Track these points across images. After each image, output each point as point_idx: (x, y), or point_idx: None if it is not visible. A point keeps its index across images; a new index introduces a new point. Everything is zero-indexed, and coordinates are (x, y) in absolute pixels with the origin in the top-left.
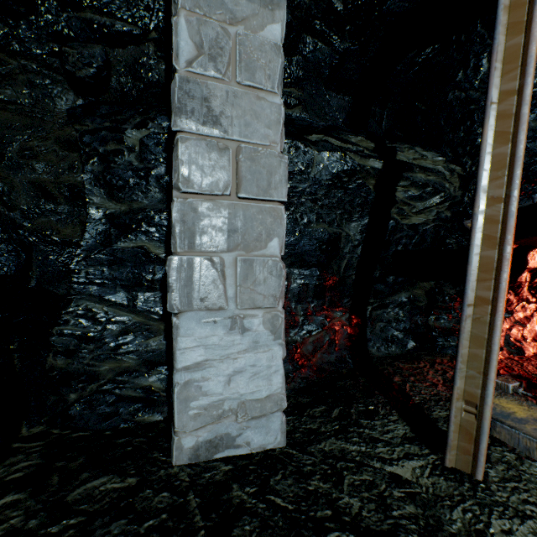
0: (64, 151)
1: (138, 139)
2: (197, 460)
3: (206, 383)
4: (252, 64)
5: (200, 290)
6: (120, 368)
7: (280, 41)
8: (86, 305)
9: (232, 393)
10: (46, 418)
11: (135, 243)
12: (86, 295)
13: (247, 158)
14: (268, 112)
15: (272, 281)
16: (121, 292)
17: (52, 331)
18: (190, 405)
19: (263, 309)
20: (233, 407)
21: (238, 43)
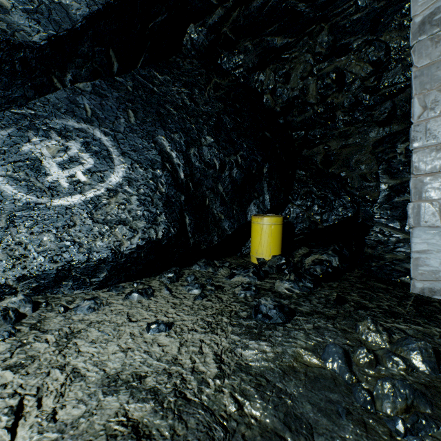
0: (373, 156)
1: (404, 148)
2: (422, 294)
3: (427, 260)
4: None
5: (424, 218)
6: (395, 258)
7: None
8: (380, 228)
9: None
10: (363, 270)
11: (403, 198)
12: (379, 223)
13: None
14: None
15: None
16: (396, 222)
17: (365, 238)
18: (418, 268)
19: None
20: None
21: None
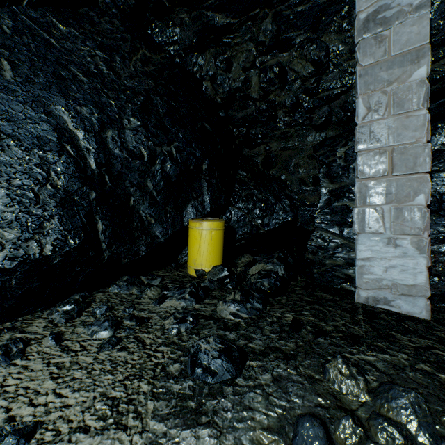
0: (310, 160)
1: (343, 152)
2: (367, 303)
3: (372, 268)
4: (401, 101)
5: (368, 224)
6: (335, 264)
7: (425, 75)
8: (320, 233)
9: (387, 276)
10: (305, 277)
11: (342, 203)
12: (320, 228)
13: (397, 153)
14: (414, 122)
15: (417, 219)
16: (335, 227)
17: (307, 243)
18: (363, 276)
19: (410, 235)
20: (388, 285)
21: (392, 94)
